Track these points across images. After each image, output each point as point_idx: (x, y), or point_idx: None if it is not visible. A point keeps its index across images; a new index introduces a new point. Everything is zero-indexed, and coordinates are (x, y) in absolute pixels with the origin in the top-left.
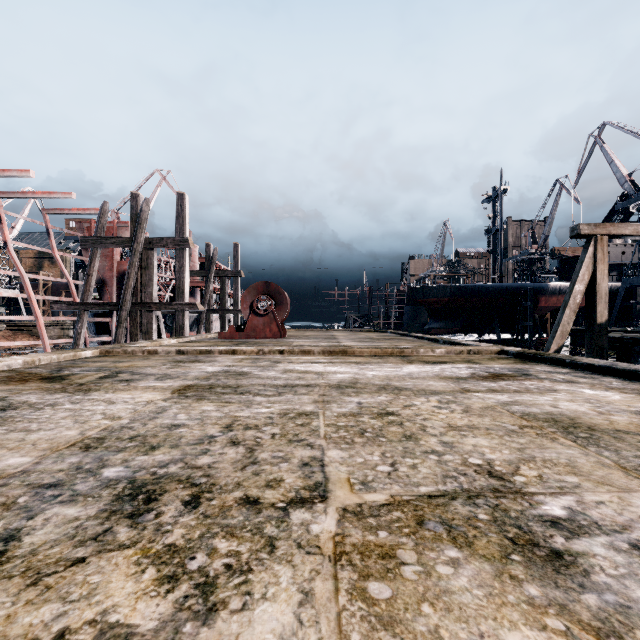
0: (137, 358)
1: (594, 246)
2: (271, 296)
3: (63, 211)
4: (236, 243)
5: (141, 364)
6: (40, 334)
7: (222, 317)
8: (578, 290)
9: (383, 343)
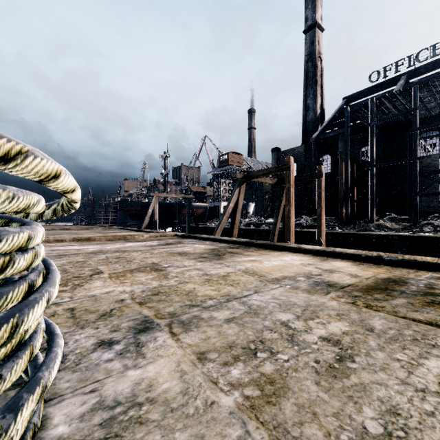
0: None
1: (154, 199)
2: None
3: None
4: None
5: None
6: None
7: None
8: (150, 211)
9: None
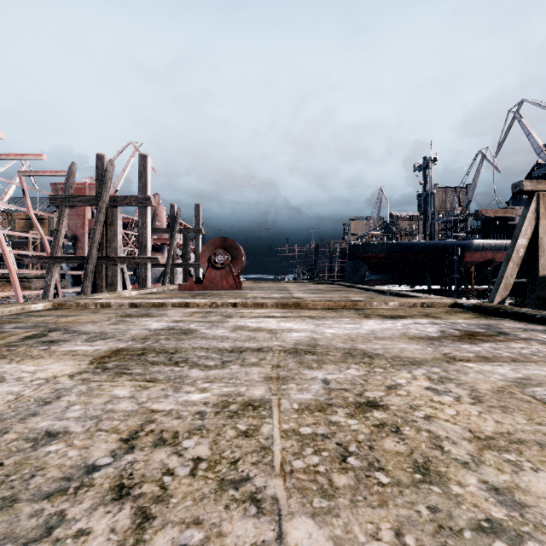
0: (87, 311)
1: (536, 202)
2: (228, 251)
3: (37, 173)
4: (197, 204)
5: (85, 319)
6: (13, 286)
7: (185, 270)
8: (521, 244)
9: (333, 295)
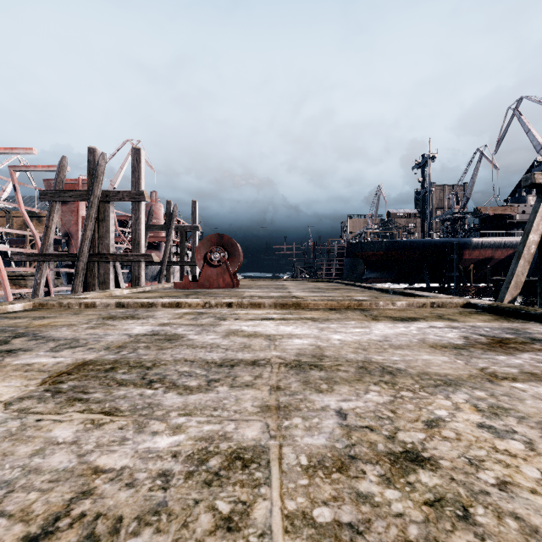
0: (68, 312)
1: None
2: (224, 248)
3: (29, 168)
4: (194, 200)
5: (62, 321)
6: (2, 284)
7: (181, 268)
8: (532, 240)
9: (334, 293)
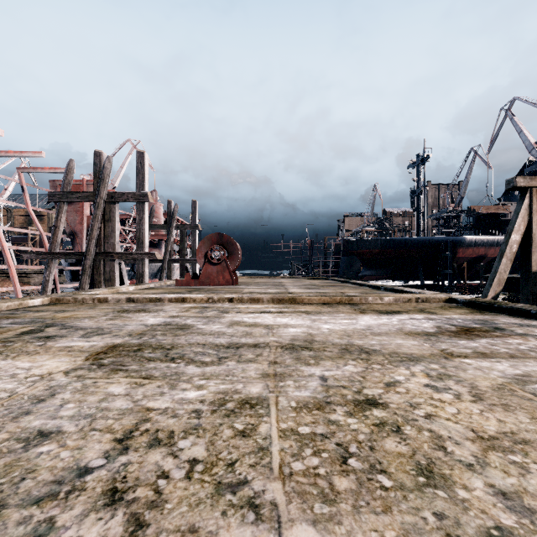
0: (84, 307)
1: (529, 198)
2: (224, 246)
3: (36, 170)
4: (194, 200)
5: (82, 314)
6: (12, 281)
7: (182, 266)
8: (514, 240)
9: (328, 290)
